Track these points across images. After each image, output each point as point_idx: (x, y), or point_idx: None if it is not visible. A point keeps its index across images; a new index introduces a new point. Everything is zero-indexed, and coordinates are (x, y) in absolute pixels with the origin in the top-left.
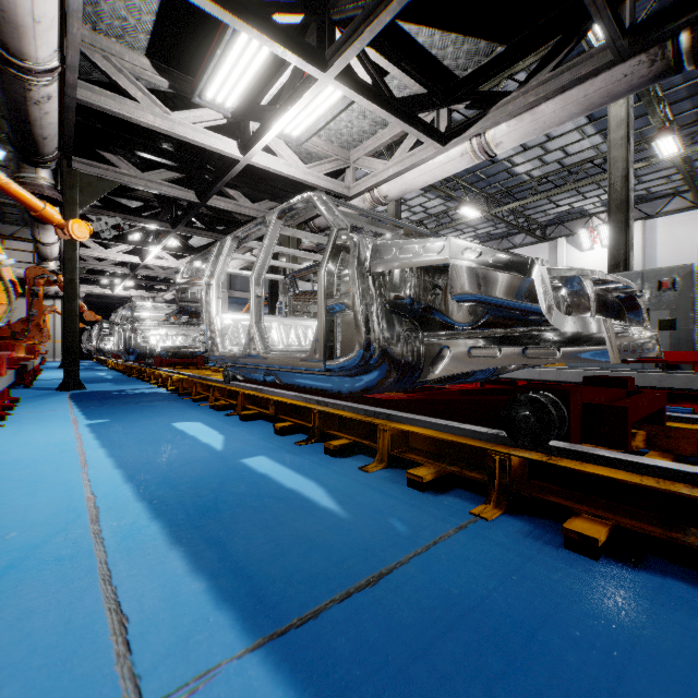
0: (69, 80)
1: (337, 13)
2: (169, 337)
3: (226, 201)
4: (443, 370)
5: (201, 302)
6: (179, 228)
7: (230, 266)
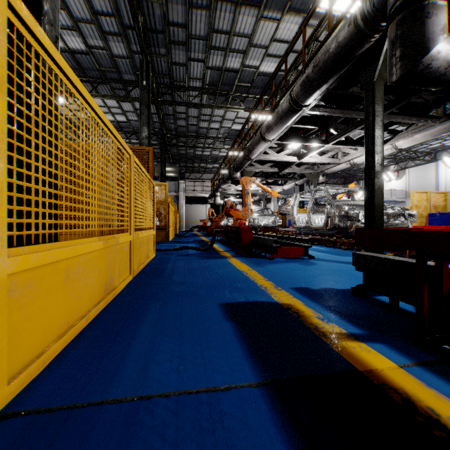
0: (256, 157)
1: (331, 129)
2: (263, 220)
3: (288, 169)
4: (352, 229)
5: (289, 212)
6: (268, 179)
7: (284, 188)
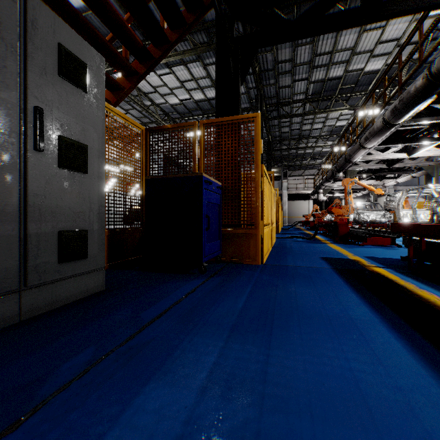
0: (358, 159)
1: None
2: (370, 216)
3: (399, 164)
4: None
5: (395, 208)
6: (376, 174)
7: (398, 181)
